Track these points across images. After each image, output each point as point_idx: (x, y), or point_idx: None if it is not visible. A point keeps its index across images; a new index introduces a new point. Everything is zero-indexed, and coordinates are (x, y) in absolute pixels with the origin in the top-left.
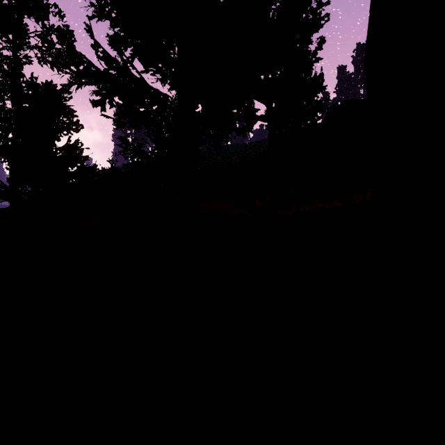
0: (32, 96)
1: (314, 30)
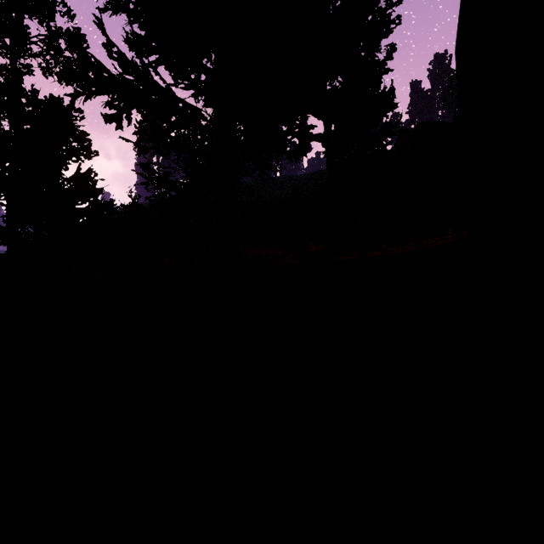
0: (32, 113)
1: (383, 34)
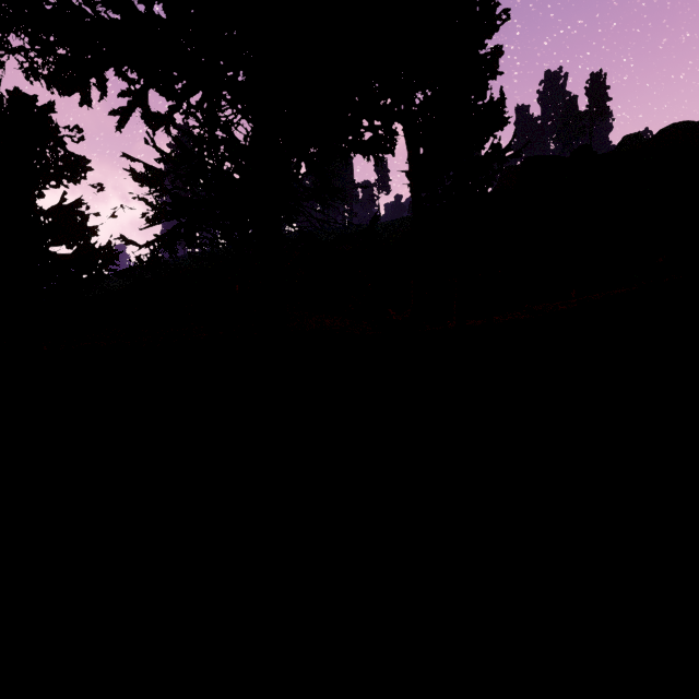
0: None
1: (490, 24)
